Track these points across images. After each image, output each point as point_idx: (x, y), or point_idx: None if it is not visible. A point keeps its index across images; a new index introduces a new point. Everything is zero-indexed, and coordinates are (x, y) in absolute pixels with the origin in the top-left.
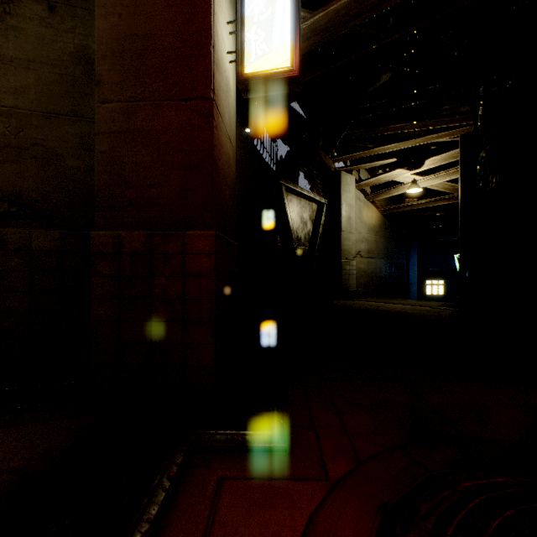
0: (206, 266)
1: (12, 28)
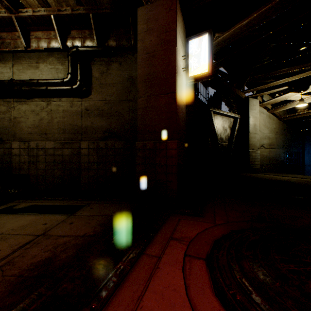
0: (174, 153)
1: (109, 74)
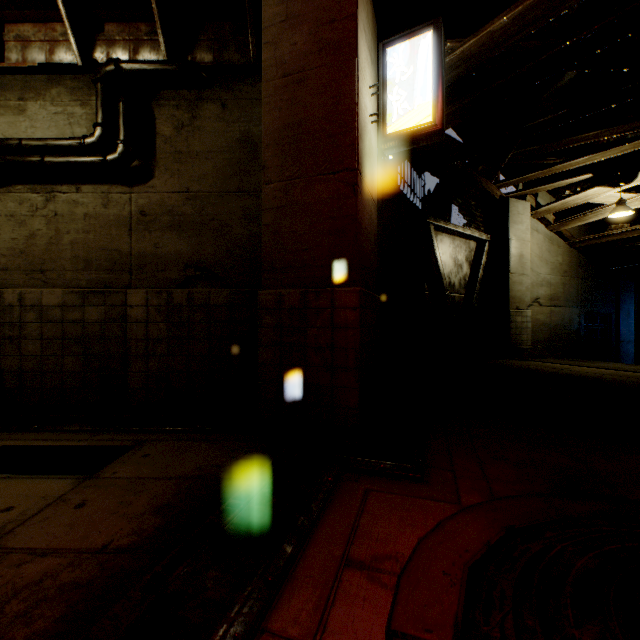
0: (352, 319)
1: (197, 129)
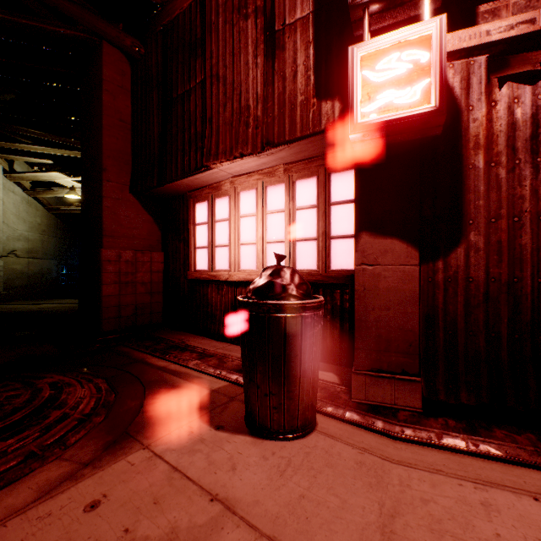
0: None
1: None
